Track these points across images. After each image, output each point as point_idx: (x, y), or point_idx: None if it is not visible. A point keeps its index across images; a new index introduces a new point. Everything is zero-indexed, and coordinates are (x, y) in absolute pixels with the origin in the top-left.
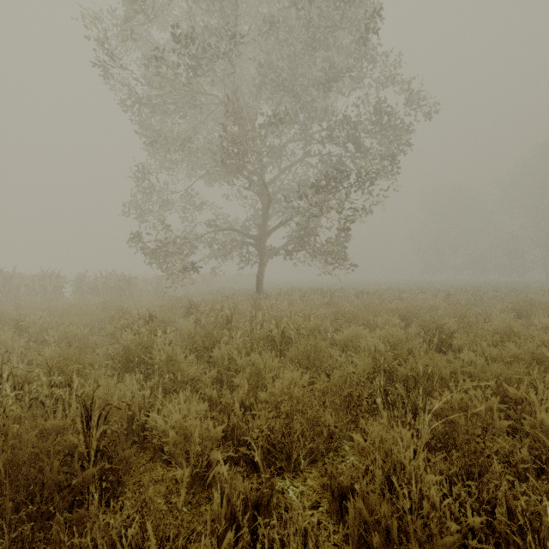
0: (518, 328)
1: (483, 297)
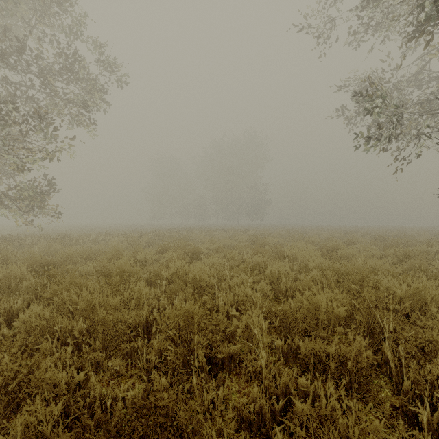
0: (127, 267)
1: (164, 236)
